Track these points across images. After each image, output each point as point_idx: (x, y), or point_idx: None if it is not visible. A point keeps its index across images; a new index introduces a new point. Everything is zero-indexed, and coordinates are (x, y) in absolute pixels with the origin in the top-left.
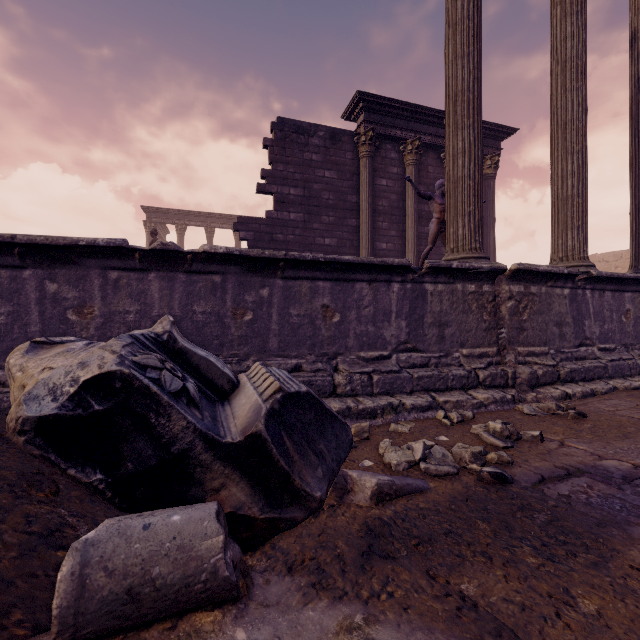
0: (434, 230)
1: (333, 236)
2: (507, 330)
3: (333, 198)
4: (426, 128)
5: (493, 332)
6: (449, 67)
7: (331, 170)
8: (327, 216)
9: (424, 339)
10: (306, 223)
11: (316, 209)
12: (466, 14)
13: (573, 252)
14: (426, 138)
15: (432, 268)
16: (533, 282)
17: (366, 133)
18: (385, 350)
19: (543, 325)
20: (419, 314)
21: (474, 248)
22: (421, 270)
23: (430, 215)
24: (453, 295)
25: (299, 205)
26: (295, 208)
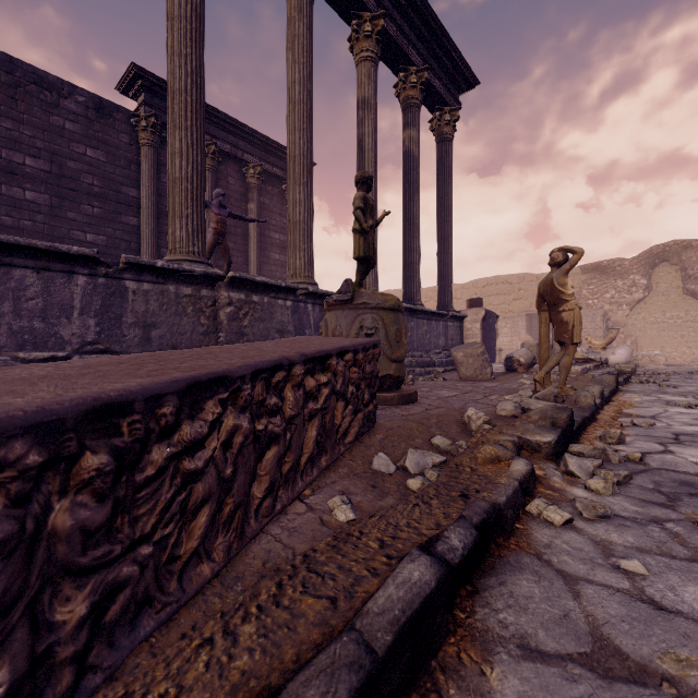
0: (210, 240)
1: (100, 232)
2: (225, 334)
3: (100, 185)
4: (225, 135)
5: (213, 336)
6: (168, 61)
7: (97, 149)
8: (90, 206)
9: (123, 340)
10: (55, 209)
11: (72, 194)
12: (184, 14)
13: (300, 271)
14: (225, 146)
15: (132, 264)
16: (255, 292)
17: (148, 118)
18: (62, 351)
19: (265, 332)
20: (116, 313)
21: (192, 252)
22: (119, 265)
23: (231, 229)
24: (164, 296)
25: (42, 183)
26: (35, 185)
